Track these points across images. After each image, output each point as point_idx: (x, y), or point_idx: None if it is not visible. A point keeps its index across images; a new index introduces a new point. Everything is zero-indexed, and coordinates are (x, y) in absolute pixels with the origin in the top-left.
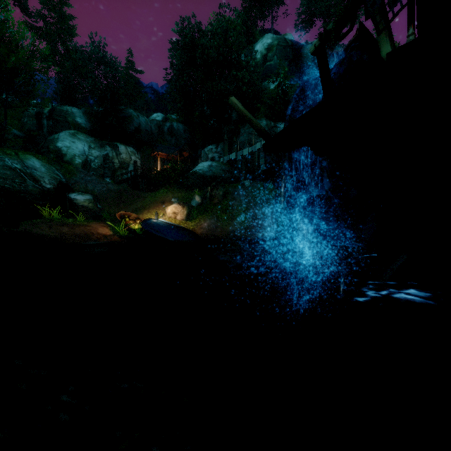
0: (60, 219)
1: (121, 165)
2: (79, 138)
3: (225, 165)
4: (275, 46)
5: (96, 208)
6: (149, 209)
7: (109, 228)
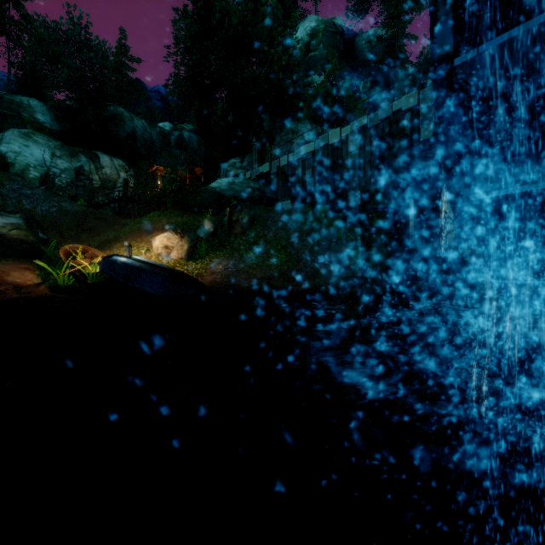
0: None
1: (103, 184)
2: (37, 141)
3: (253, 182)
4: (320, 31)
5: (33, 240)
6: (125, 241)
7: (37, 273)
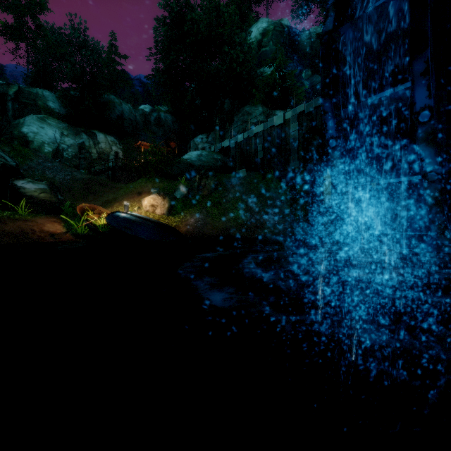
0: None
1: (100, 156)
2: (50, 123)
3: (216, 154)
4: (270, 31)
5: (55, 200)
6: (122, 201)
7: (63, 224)
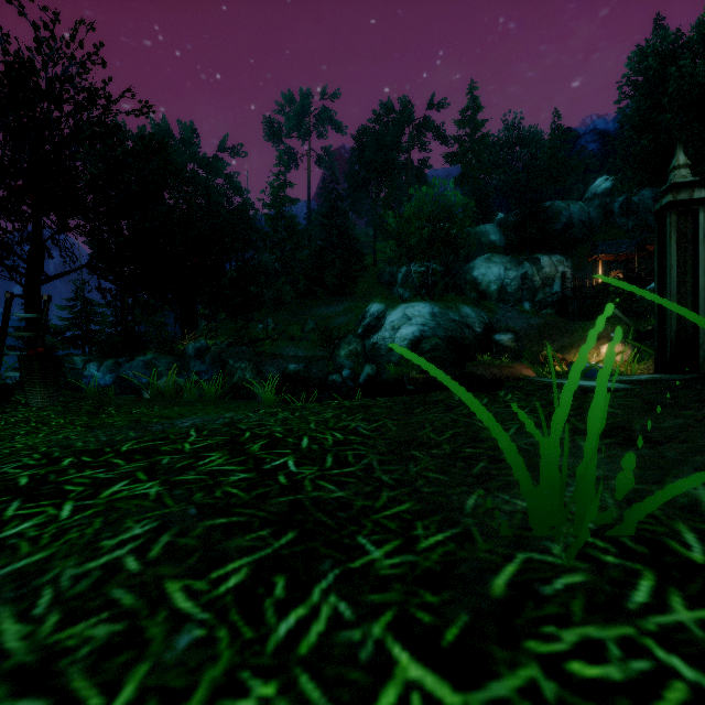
0: (490, 361)
1: (543, 283)
2: (494, 261)
3: None
4: None
5: (518, 347)
6: (578, 348)
7: (532, 370)
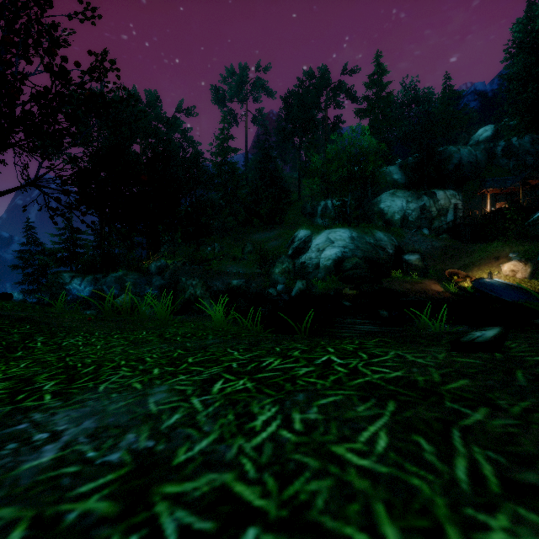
0: (402, 277)
1: (439, 213)
2: (398, 195)
3: None
4: None
5: (424, 266)
6: (479, 266)
7: (440, 285)
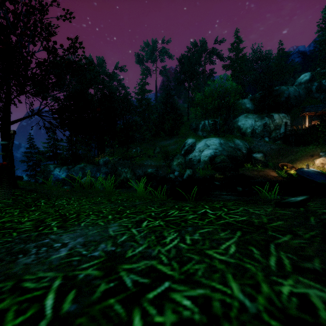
0: (251, 167)
1: (275, 128)
2: (249, 117)
3: None
4: None
5: (265, 160)
6: (301, 161)
7: (275, 172)
